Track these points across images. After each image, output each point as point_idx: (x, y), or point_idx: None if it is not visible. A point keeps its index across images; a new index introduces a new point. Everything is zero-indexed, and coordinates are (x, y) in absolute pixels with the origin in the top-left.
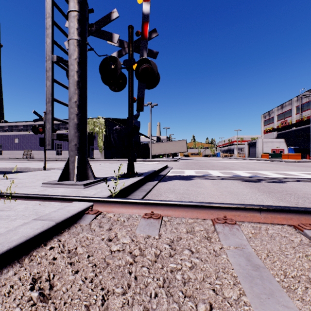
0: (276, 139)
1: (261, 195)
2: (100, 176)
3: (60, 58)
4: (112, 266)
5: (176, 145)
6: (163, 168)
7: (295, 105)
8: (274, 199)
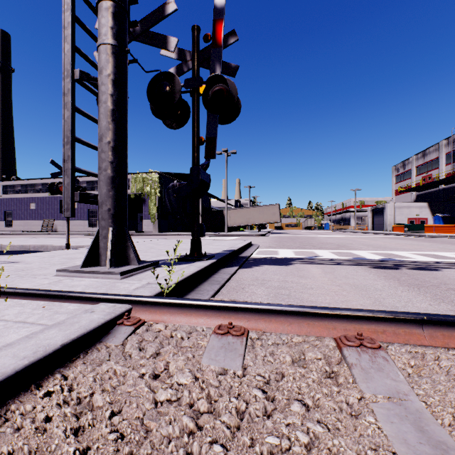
0: (415, 203)
1: (405, 291)
2: (150, 258)
3: (86, 73)
4: (153, 439)
5: (264, 212)
6: (245, 247)
7: (444, 152)
8: (430, 299)
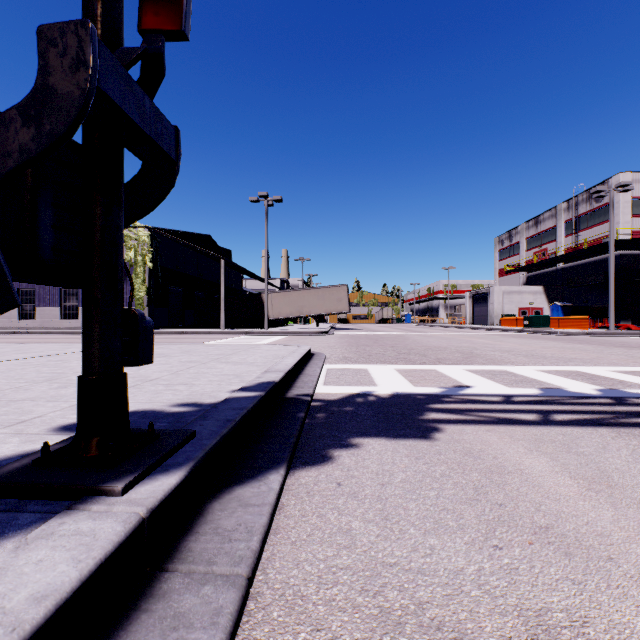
0: (528, 287)
1: None
2: None
3: None
4: None
5: (325, 297)
6: (299, 364)
7: (563, 219)
8: None
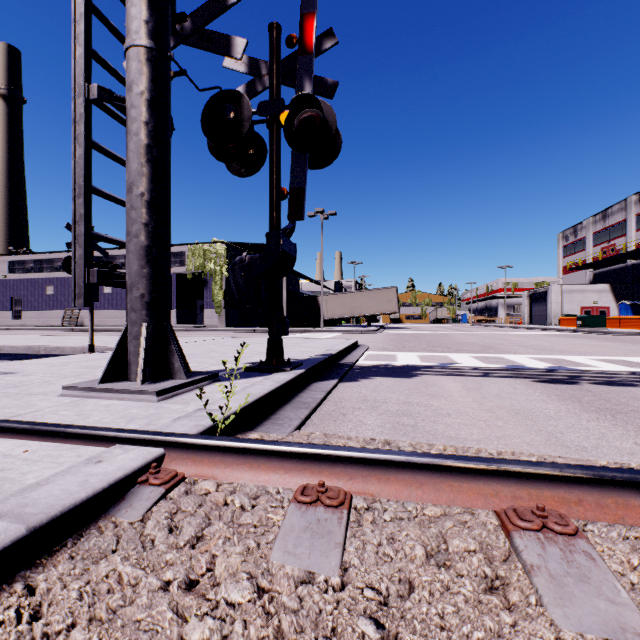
0: (591, 286)
1: (594, 420)
2: (207, 367)
3: (107, 90)
4: None
5: (376, 299)
6: (348, 349)
7: (633, 212)
8: (635, 434)
